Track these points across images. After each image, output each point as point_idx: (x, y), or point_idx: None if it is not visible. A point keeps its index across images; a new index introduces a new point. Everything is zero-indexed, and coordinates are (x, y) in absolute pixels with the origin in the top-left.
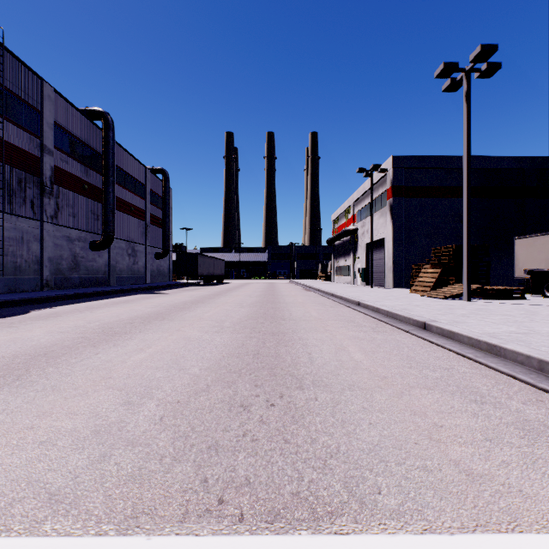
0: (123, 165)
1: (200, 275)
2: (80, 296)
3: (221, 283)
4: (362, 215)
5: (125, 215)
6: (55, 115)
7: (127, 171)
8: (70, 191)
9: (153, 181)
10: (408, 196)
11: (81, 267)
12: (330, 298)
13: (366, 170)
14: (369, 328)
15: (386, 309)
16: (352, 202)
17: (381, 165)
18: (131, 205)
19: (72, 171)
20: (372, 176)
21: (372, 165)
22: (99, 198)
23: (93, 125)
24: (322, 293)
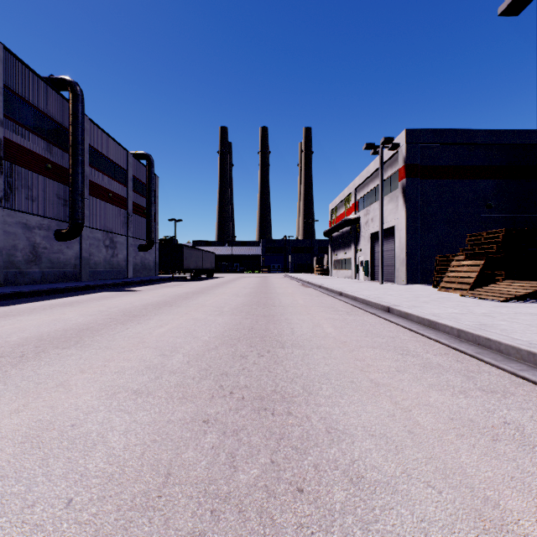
0: (99, 146)
1: (186, 269)
2: (22, 295)
3: (211, 277)
4: (365, 202)
5: (102, 202)
6: (6, 78)
7: (104, 154)
8: (28, 170)
9: (136, 167)
10: (424, 177)
11: (43, 259)
12: (339, 298)
13: (375, 146)
14: (457, 374)
15: (455, 325)
16: (354, 188)
17: (393, 139)
18: (109, 191)
19: (30, 147)
20: (382, 153)
21: (383, 139)
22: (67, 181)
23: (60, 97)
24: (326, 291)
